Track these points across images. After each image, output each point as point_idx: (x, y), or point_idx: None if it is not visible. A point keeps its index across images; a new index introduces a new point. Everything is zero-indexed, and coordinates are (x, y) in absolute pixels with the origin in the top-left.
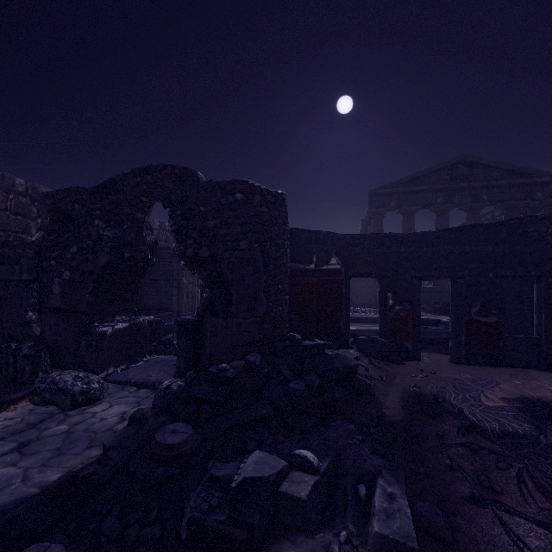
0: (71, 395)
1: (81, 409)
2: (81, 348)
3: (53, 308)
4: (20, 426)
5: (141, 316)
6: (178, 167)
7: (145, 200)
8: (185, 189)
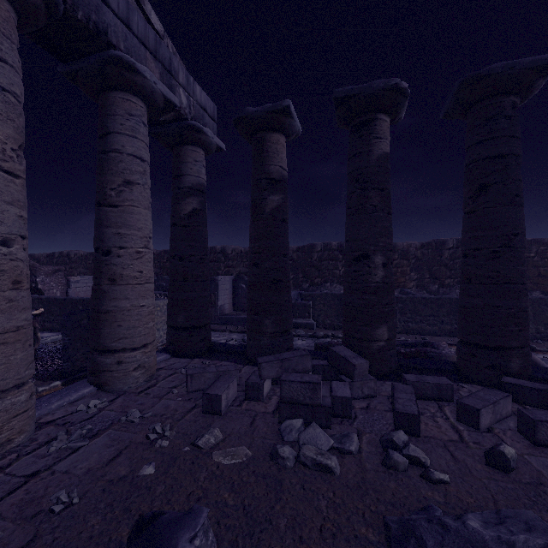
0: None
1: None
2: None
3: None
4: None
5: None
6: None
7: None
8: None
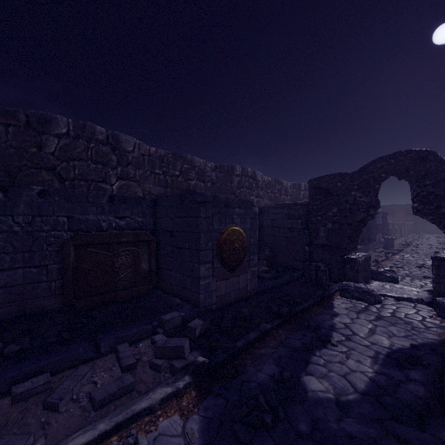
0: (374, 296)
1: (379, 305)
2: (346, 269)
3: (319, 244)
4: (359, 307)
5: (362, 253)
6: (418, 151)
7: (383, 176)
8: (427, 165)
